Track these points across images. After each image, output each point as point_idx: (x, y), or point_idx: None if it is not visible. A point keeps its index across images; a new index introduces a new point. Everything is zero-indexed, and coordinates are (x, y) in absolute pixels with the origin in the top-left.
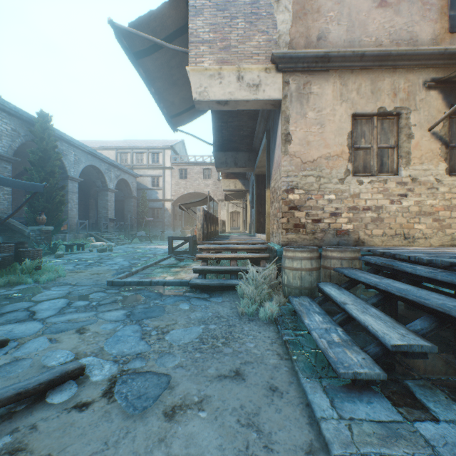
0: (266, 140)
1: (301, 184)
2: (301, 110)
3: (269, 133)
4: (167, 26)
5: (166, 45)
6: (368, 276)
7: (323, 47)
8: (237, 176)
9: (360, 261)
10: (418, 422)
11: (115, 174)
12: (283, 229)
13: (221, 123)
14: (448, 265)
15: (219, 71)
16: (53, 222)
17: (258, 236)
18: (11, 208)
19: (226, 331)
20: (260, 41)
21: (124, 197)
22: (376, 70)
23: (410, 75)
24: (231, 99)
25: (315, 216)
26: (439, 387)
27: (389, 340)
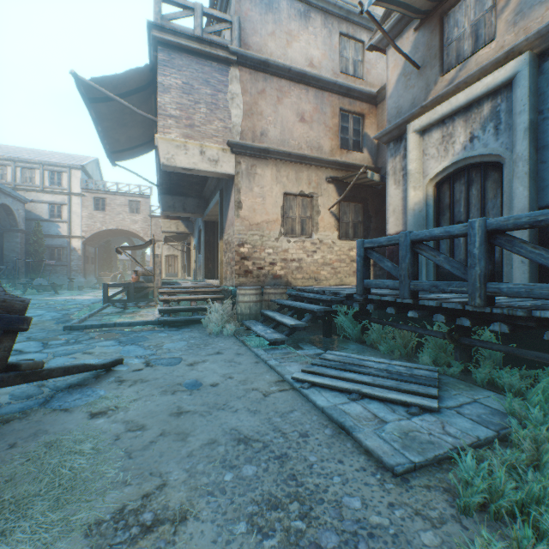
0: (220, 197)
1: (249, 240)
2: (249, 185)
3: (223, 192)
4: (129, 83)
5: (134, 110)
6: (288, 301)
7: (265, 141)
8: (180, 217)
9: (287, 295)
10: (297, 351)
11: None
12: (236, 274)
13: None
14: (322, 292)
15: (185, 144)
16: None
17: (209, 281)
18: None
19: (204, 342)
20: (219, 127)
21: (3, 229)
22: (299, 165)
23: (318, 172)
24: (195, 168)
25: (259, 264)
26: (310, 343)
27: (290, 323)
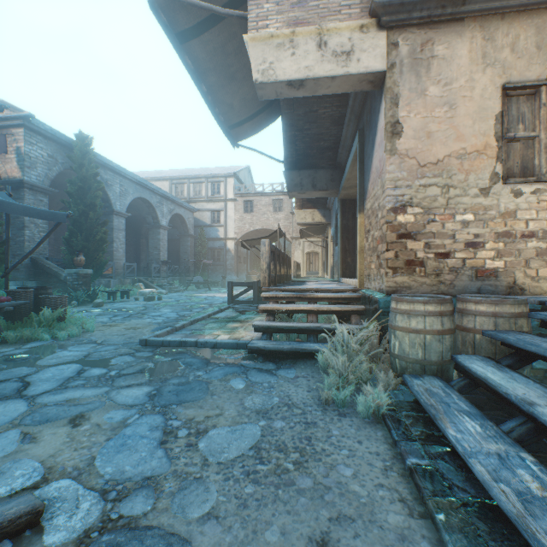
0: (359, 143)
1: (416, 198)
2: (416, 84)
3: (363, 133)
4: None
5: (216, 10)
6: None
7: None
8: (315, 205)
9: (528, 320)
10: None
11: (168, 209)
12: (388, 269)
13: (294, 132)
14: None
15: (290, 37)
16: (93, 264)
17: (344, 281)
18: (47, 248)
19: (302, 436)
20: None
21: (179, 235)
22: (545, 11)
23: None
24: (308, 77)
25: (440, 247)
26: None
27: None
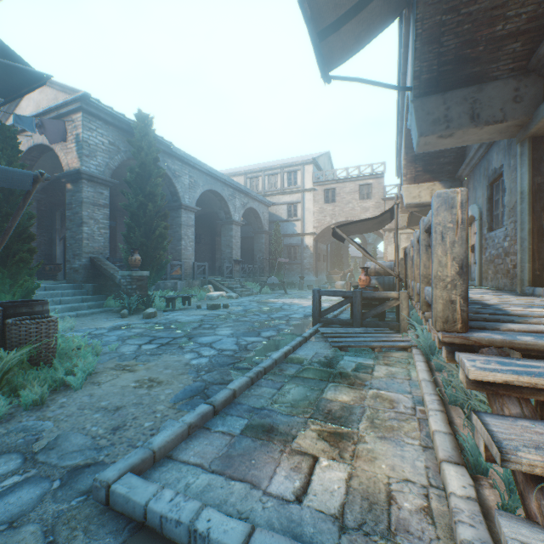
0: None
1: None
2: None
3: None
4: None
5: None
6: None
7: None
8: (436, 175)
9: None
10: None
11: (240, 202)
12: None
13: (439, 16)
14: None
15: None
16: (153, 265)
17: None
18: (108, 246)
19: None
20: None
21: (253, 232)
22: None
23: None
24: None
25: None
26: None
27: None
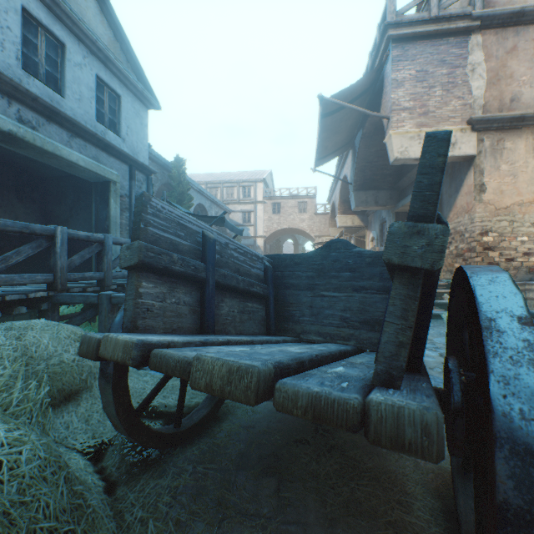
0: None
1: (494, 228)
2: (494, 163)
3: None
4: (355, 91)
5: (367, 113)
6: None
7: (515, 108)
8: (355, 211)
9: None
10: None
11: (214, 212)
12: None
13: (365, 163)
14: None
15: (417, 133)
16: None
17: None
18: None
19: None
20: (455, 106)
21: None
22: None
23: None
24: None
25: (507, 255)
26: None
27: None
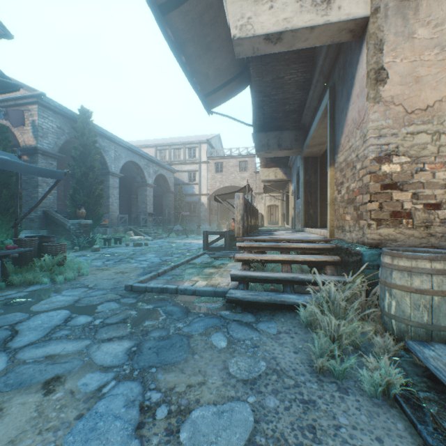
0: (329, 99)
1: (403, 147)
2: (403, 27)
3: (334, 90)
4: None
5: None
6: None
7: None
8: (277, 164)
9: None
10: None
11: (153, 170)
12: (371, 220)
13: (262, 98)
14: None
15: None
16: (92, 216)
17: (309, 231)
18: (56, 202)
19: (303, 425)
20: None
21: (162, 192)
22: None
23: None
24: (286, 28)
25: (429, 198)
26: None
27: None
